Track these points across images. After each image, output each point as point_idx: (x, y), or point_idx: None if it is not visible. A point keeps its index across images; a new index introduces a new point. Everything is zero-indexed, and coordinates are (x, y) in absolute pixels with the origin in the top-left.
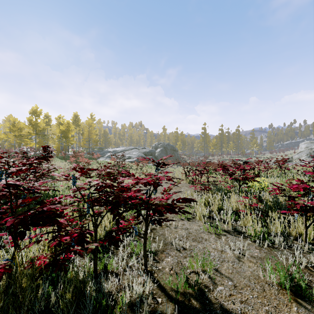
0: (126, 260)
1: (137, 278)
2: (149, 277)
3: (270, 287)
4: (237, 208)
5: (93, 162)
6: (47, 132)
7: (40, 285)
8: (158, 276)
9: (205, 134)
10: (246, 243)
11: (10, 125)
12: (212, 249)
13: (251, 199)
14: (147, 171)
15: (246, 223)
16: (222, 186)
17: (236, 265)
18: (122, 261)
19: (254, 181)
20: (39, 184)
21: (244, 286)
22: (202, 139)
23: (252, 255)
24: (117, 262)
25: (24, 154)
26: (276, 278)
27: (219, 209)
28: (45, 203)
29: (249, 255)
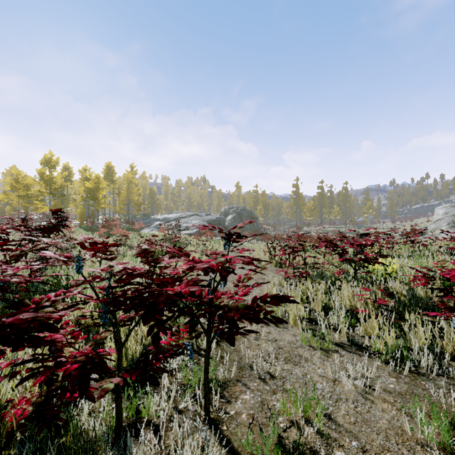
0: (175, 398)
1: (192, 435)
2: (214, 433)
3: (425, 452)
4: (352, 305)
5: (133, 234)
6: (67, 191)
7: (18, 452)
8: (229, 431)
9: (298, 194)
10: (374, 367)
11: (11, 180)
12: (318, 378)
13: (374, 292)
14: (213, 248)
15: (368, 332)
16: (325, 271)
17: (361, 408)
18: (168, 400)
19: (378, 263)
20: (15, 272)
21: (380, 450)
22: (294, 202)
23: (386, 388)
24: (159, 403)
25: (23, 222)
26: (434, 434)
27: (323, 307)
28: (27, 305)
29: (381, 389)
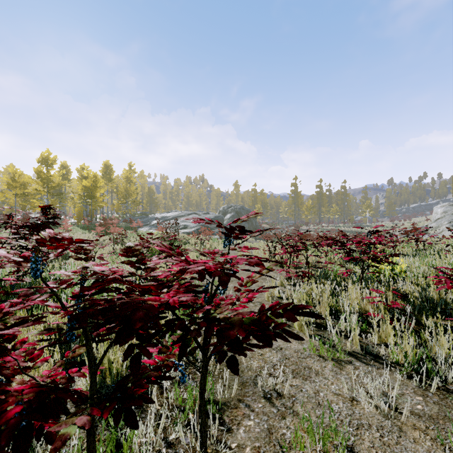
0: (165, 425)
1: None
2: None
3: None
4: (361, 308)
5: (131, 233)
6: (64, 189)
7: None
8: None
9: (297, 193)
10: (397, 384)
11: (8, 179)
12: (333, 396)
13: (385, 293)
14: (212, 247)
15: (383, 338)
16: (327, 270)
17: (388, 437)
18: (157, 428)
19: (388, 263)
20: None
21: None
22: (292, 200)
23: (414, 410)
24: (145, 433)
25: (9, 219)
26: None
27: (330, 310)
28: None
29: (408, 411)
